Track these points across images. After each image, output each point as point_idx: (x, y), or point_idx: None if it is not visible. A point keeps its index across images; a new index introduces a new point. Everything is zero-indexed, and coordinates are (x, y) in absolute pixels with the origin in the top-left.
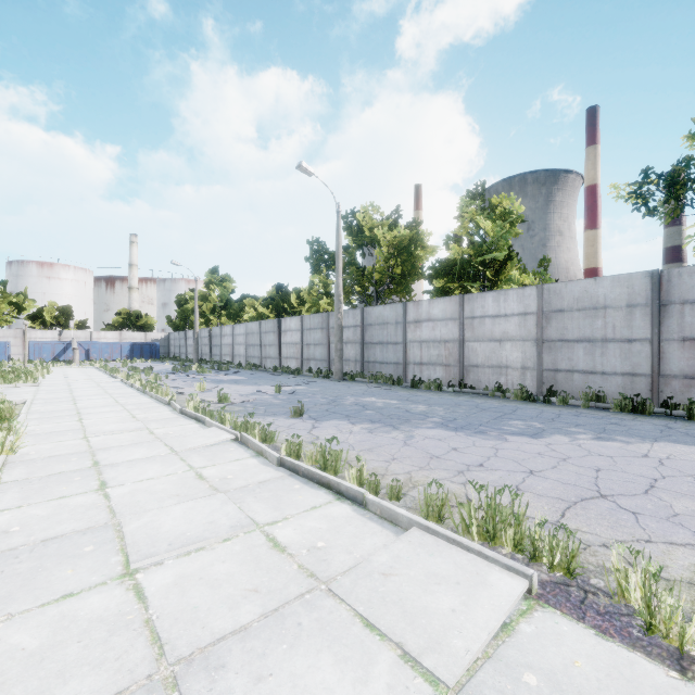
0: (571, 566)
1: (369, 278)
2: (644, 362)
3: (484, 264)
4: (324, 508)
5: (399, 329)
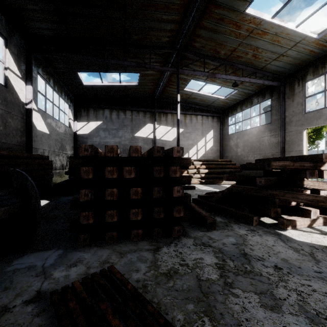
0: None
1: None
2: None
3: None
4: None
5: None
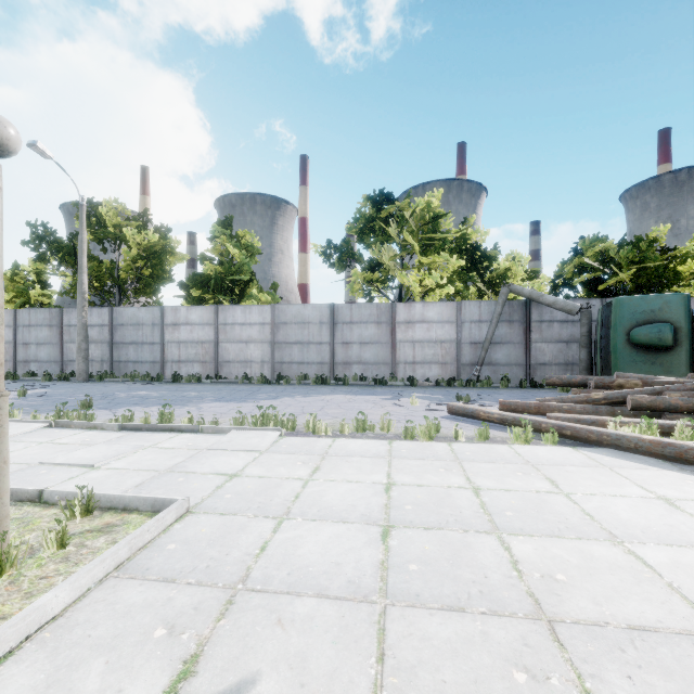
0: (294, 426)
1: (115, 276)
2: (327, 356)
3: (234, 283)
4: (178, 437)
5: (156, 330)
